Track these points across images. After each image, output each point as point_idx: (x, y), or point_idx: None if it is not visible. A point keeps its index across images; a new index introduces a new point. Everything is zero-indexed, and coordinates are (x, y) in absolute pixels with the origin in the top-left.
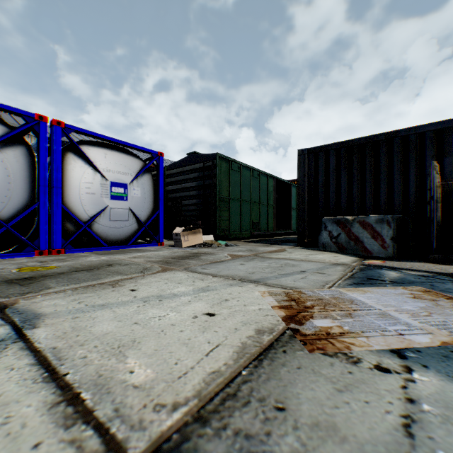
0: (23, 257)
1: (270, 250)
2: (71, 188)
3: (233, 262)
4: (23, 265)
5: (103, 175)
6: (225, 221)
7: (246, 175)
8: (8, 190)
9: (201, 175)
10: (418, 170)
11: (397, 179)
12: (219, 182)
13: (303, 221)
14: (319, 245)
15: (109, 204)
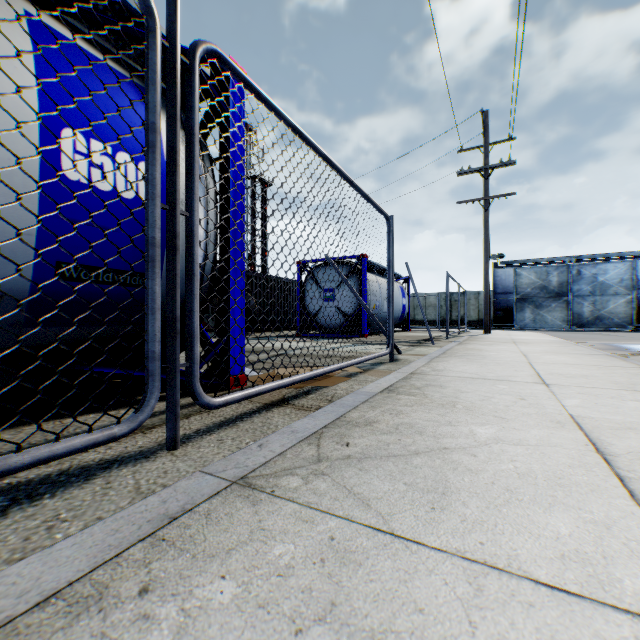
0: None
1: None
2: None
3: None
4: None
5: None
6: None
7: None
8: None
9: None
10: None
11: None
12: None
13: None
14: None
15: None
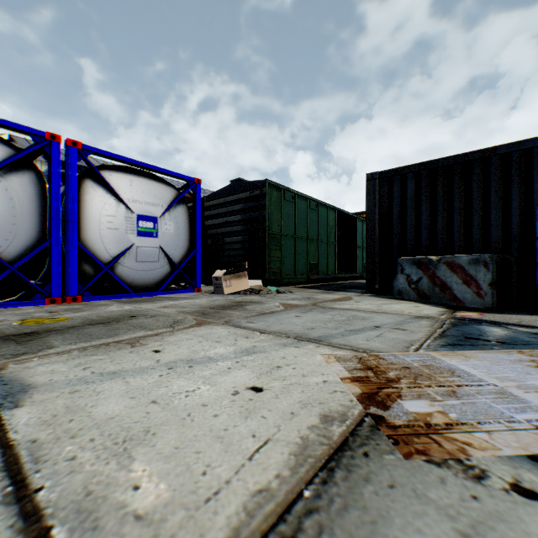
0: (31, 306)
1: (332, 299)
2: (89, 222)
3: (286, 314)
4: (27, 316)
5: (128, 206)
6: (276, 263)
7: (302, 207)
8: (14, 224)
9: (247, 206)
10: (523, 197)
11: (494, 209)
12: (268, 215)
13: (373, 262)
14: (394, 292)
15: (135, 241)
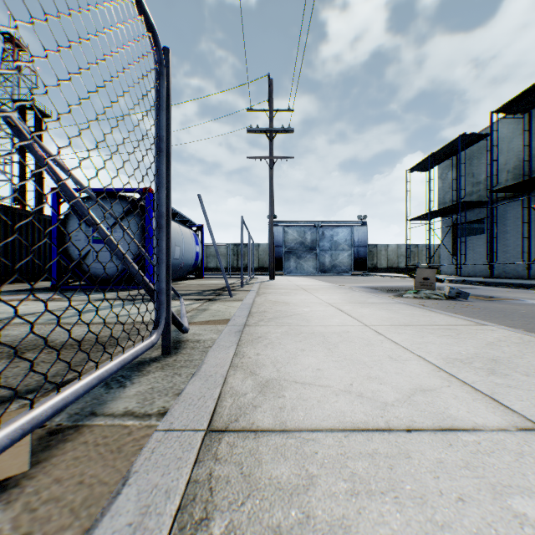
0: None
1: None
2: None
3: None
4: None
5: None
6: None
7: None
8: None
9: None
10: None
11: None
12: None
13: None
14: None
15: None
